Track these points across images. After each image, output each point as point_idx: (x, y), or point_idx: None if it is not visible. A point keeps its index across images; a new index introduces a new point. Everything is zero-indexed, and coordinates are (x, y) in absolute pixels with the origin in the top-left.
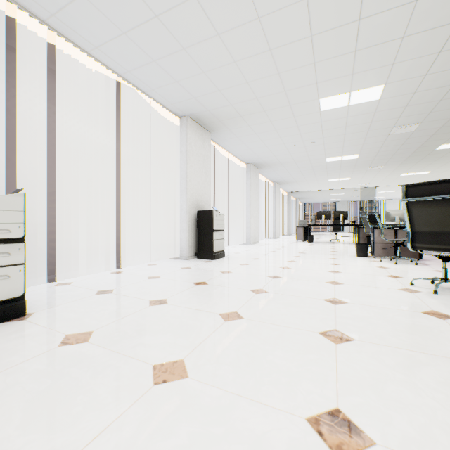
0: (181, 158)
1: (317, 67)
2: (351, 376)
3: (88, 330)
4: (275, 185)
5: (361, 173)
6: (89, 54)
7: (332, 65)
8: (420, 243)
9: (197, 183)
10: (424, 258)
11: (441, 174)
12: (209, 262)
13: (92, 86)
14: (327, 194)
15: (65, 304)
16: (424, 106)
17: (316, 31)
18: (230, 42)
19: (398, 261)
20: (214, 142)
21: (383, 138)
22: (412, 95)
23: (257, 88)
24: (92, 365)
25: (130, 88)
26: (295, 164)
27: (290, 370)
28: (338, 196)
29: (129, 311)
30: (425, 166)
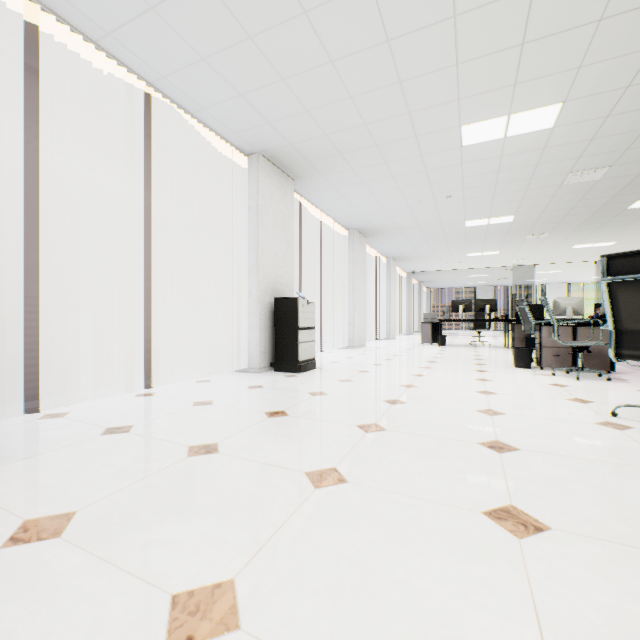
0: (248, 218)
1: (461, 73)
2: (568, 622)
3: (69, 508)
4: (389, 263)
5: (515, 244)
6: (98, 46)
7: (484, 69)
8: (630, 349)
9: (273, 257)
10: (616, 370)
11: (630, 245)
12: (291, 377)
13: (108, 101)
14: (464, 275)
15: (43, 453)
16: (619, 139)
17: (462, 7)
18: (325, 26)
19: (579, 375)
20: (300, 195)
21: (552, 190)
22: (603, 120)
23: (366, 108)
24: (51, 598)
25: (168, 105)
26: (420, 231)
27: (442, 607)
28: (480, 278)
29: (151, 468)
30: (608, 234)
